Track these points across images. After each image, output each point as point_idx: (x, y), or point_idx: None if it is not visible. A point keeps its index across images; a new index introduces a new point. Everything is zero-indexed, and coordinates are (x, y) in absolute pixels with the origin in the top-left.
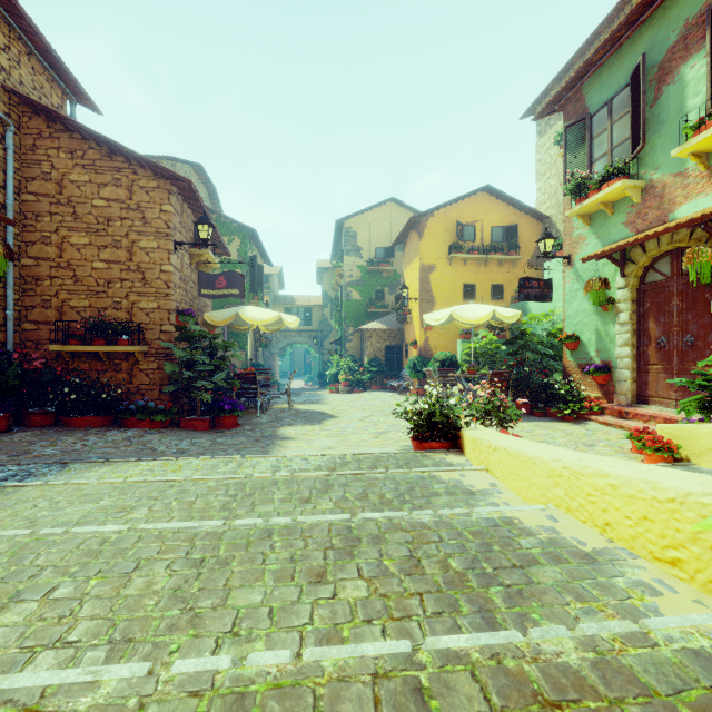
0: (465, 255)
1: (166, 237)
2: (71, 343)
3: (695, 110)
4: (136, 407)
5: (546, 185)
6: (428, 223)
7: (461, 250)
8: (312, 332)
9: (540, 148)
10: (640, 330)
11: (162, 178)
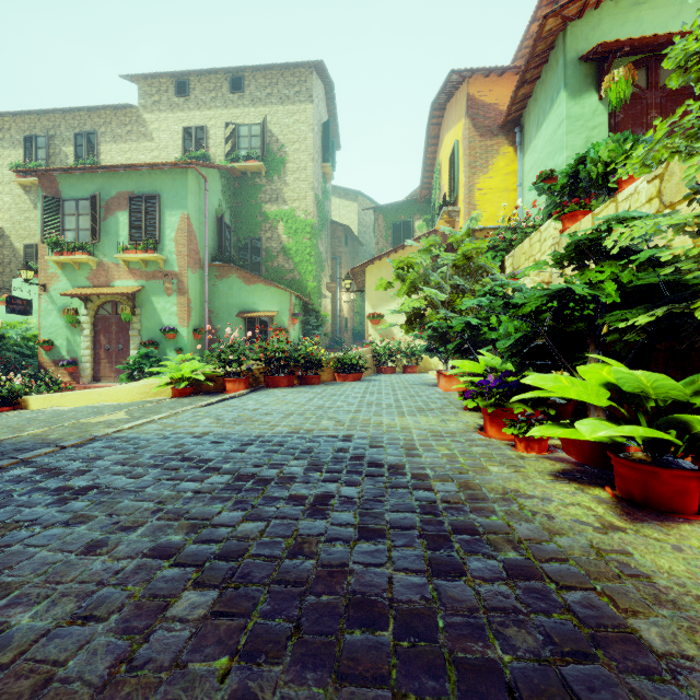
0: None
1: None
2: None
3: (124, 238)
4: None
5: None
6: None
7: None
8: None
9: None
10: (96, 341)
11: None
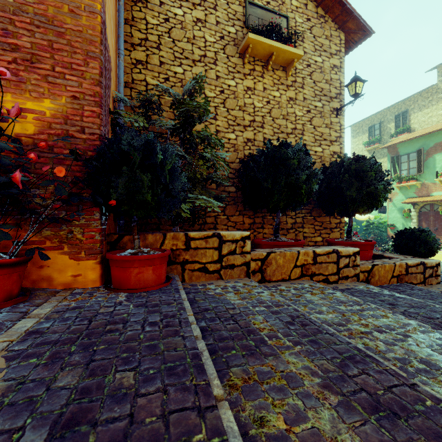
0: None
1: None
2: None
3: (438, 168)
4: None
5: None
6: None
7: None
8: None
9: (353, 143)
10: (419, 225)
11: None
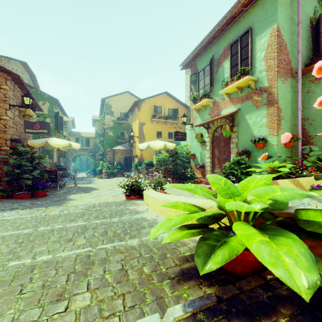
0: (157, 119)
1: (4, 102)
2: None
3: (227, 78)
4: None
5: (188, 94)
6: (142, 104)
7: (156, 117)
8: (89, 149)
9: (186, 79)
10: (213, 153)
11: (2, 71)
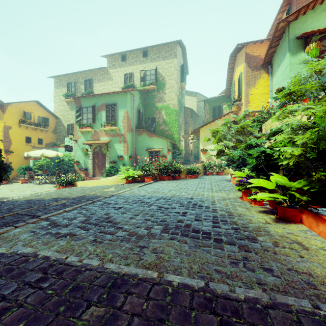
0: (28, 125)
1: None
2: None
3: (104, 121)
4: None
5: (58, 106)
6: (8, 107)
7: (25, 122)
8: None
9: (56, 92)
10: (94, 161)
11: None
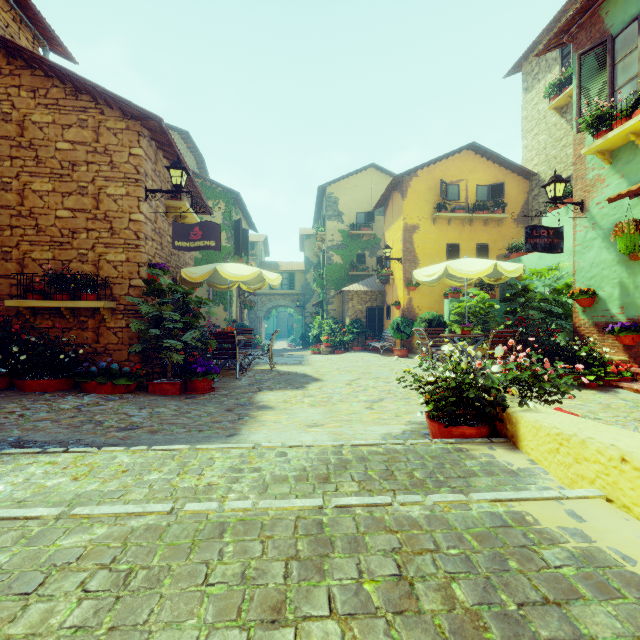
0: (450, 214)
1: (135, 183)
2: (30, 298)
3: None
4: (98, 369)
5: (534, 141)
6: (412, 182)
7: (445, 210)
8: (295, 295)
9: (526, 104)
10: None
11: (132, 119)
